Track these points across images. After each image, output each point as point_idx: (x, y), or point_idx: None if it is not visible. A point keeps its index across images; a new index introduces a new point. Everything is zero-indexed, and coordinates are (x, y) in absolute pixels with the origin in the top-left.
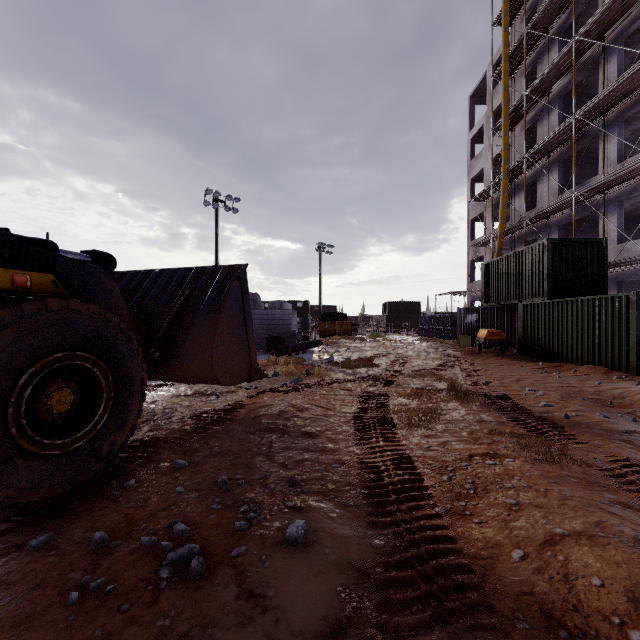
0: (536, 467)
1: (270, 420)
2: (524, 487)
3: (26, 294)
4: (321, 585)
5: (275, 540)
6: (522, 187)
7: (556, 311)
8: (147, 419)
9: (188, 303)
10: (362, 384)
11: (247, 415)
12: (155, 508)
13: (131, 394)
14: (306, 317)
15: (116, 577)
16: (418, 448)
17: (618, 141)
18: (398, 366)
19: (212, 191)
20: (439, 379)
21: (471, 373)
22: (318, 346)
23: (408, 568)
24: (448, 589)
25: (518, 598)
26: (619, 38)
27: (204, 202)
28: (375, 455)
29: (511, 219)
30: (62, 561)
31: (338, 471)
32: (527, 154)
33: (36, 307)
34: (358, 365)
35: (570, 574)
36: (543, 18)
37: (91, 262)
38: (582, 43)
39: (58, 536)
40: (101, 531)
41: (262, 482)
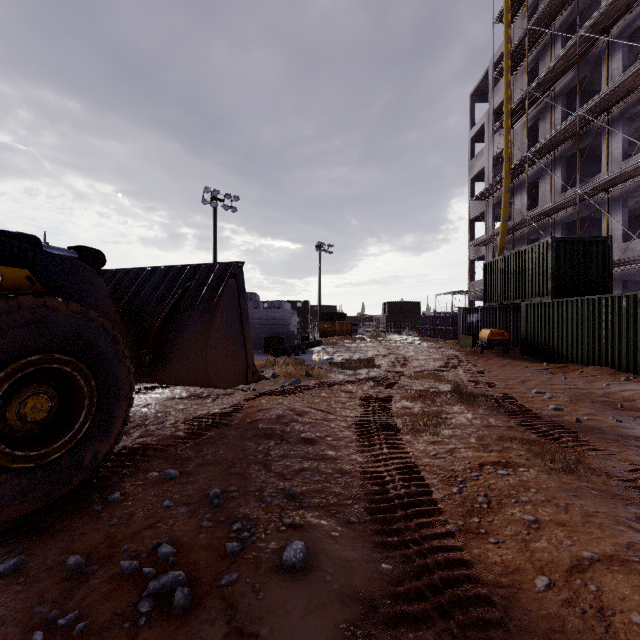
0: (553, 478)
1: (267, 425)
2: (542, 501)
3: (0, 291)
4: (322, 621)
5: (270, 565)
6: (524, 186)
7: (560, 311)
8: (138, 424)
9: (182, 302)
10: (363, 386)
11: (243, 420)
12: (140, 525)
13: (116, 399)
14: (306, 317)
15: (89, 611)
16: (424, 456)
17: (622, 138)
18: (399, 367)
19: (210, 189)
20: (442, 381)
21: (475, 374)
22: (318, 346)
23: (420, 599)
24: (467, 626)
25: (548, 638)
26: (623, 34)
27: (202, 201)
28: (379, 464)
29: (513, 218)
30: (30, 591)
31: (340, 482)
32: (529, 152)
33: (6, 305)
34: (359, 366)
35: (605, 608)
36: (545, 14)
37: (78, 258)
38: (586, 39)
39: (29, 559)
40: (76, 555)
41: (258, 495)
